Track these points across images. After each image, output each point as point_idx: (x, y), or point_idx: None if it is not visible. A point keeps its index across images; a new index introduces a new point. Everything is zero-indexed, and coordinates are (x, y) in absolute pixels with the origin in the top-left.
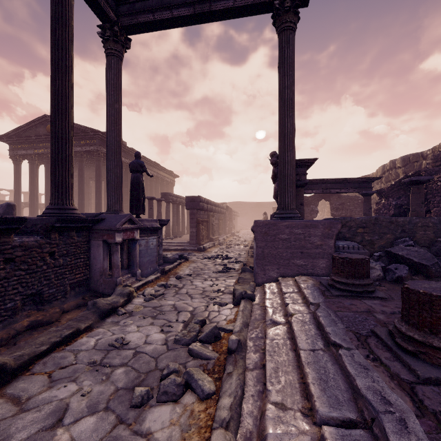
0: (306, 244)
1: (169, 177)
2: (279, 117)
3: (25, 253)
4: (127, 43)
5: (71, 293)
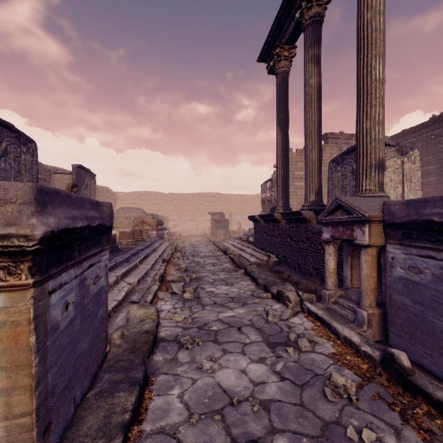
0: None
1: None
2: None
3: (313, 236)
4: None
5: None
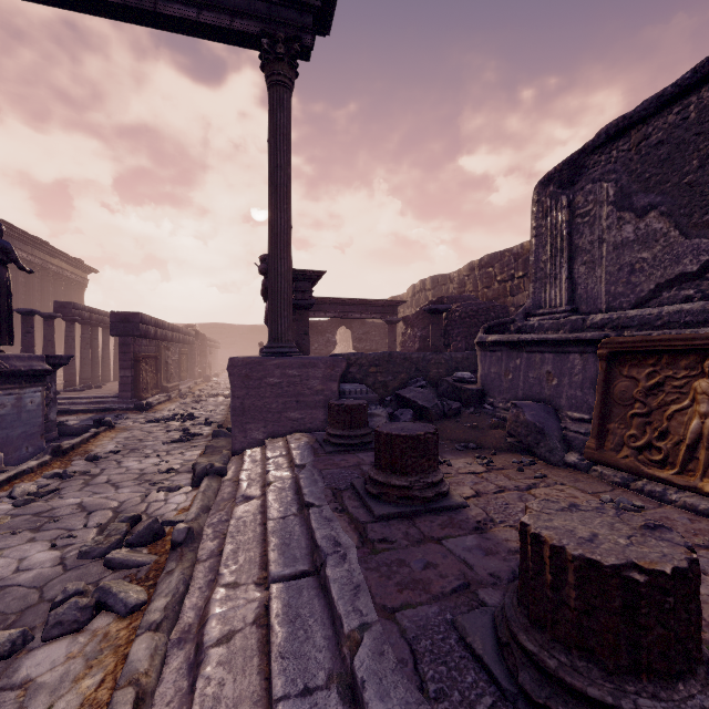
0: (303, 390)
1: (73, 271)
2: (269, 208)
3: None
4: None
5: None
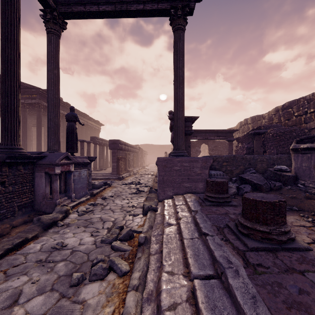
0: (191, 173)
1: (96, 125)
2: (174, 88)
3: None
4: (63, 25)
5: (18, 213)
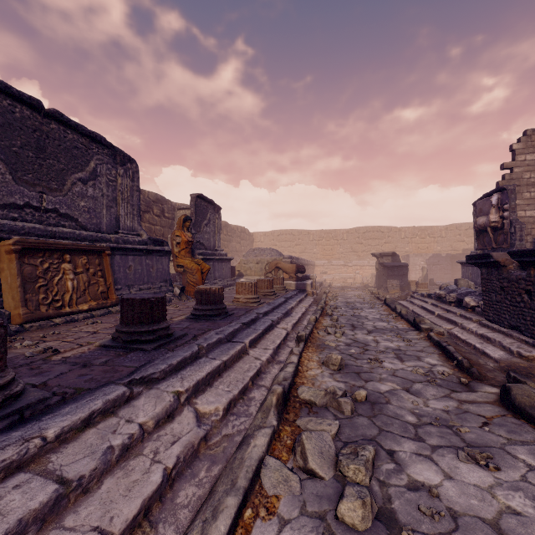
0: None
1: None
2: None
3: None
4: None
5: None
